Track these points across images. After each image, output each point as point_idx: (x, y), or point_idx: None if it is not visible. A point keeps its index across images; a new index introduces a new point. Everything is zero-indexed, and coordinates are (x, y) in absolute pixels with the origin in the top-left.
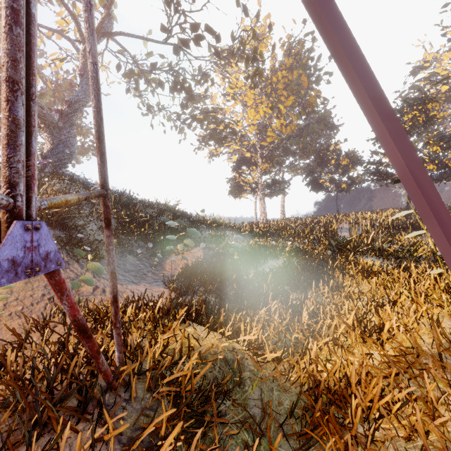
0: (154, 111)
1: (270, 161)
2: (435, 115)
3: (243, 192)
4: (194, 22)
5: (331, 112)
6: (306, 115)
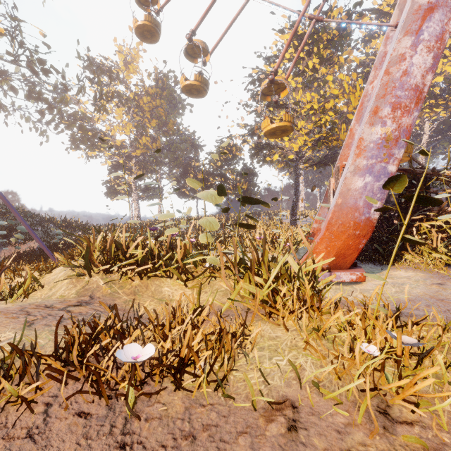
0: (8, 111)
1: (144, 169)
2: (236, 155)
3: (119, 194)
4: (40, 59)
5: (195, 135)
6: (169, 136)
